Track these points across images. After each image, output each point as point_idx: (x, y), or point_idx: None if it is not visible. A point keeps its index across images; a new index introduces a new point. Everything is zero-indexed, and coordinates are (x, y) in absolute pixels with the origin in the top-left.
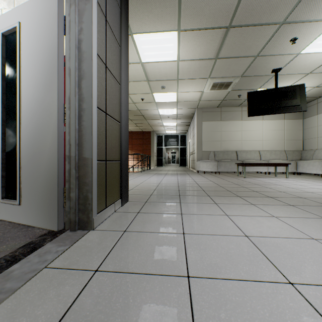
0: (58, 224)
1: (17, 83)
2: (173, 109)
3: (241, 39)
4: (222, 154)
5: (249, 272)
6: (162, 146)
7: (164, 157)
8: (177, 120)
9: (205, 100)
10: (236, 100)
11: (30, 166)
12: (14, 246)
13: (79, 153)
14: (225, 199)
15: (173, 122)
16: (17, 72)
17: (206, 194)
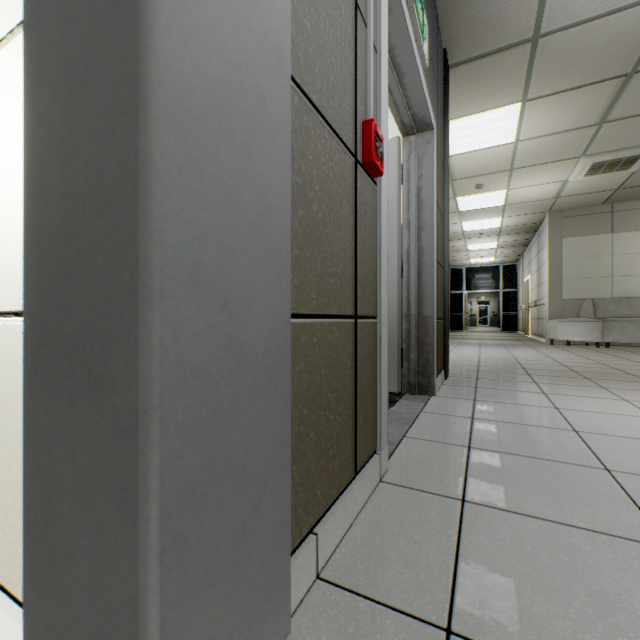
0: (398, 386)
1: None
2: (493, 219)
3: None
4: (615, 306)
5: None
6: (462, 290)
7: (465, 313)
8: (500, 238)
9: (569, 196)
10: None
11: None
12: None
13: (418, 311)
14: (621, 385)
15: (489, 241)
16: None
17: (581, 377)
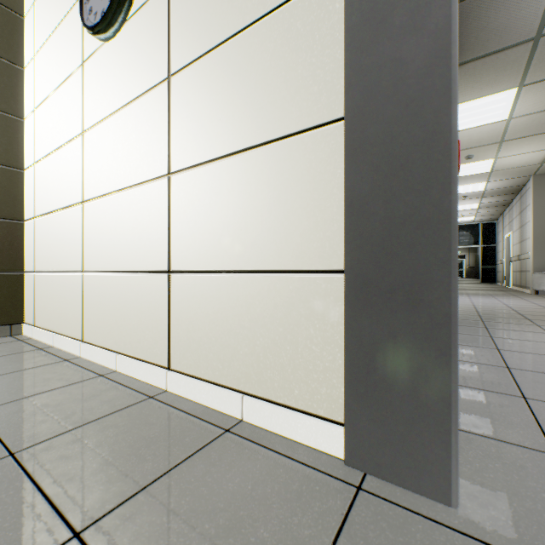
0: None
1: None
2: (478, 183)
3: None
4: None
5: None
6: None
7: None
8: (482, 199)
9: None
10: None
11: None
12: None
13: None
14: None
15: (472, 203)
16: None
17: None
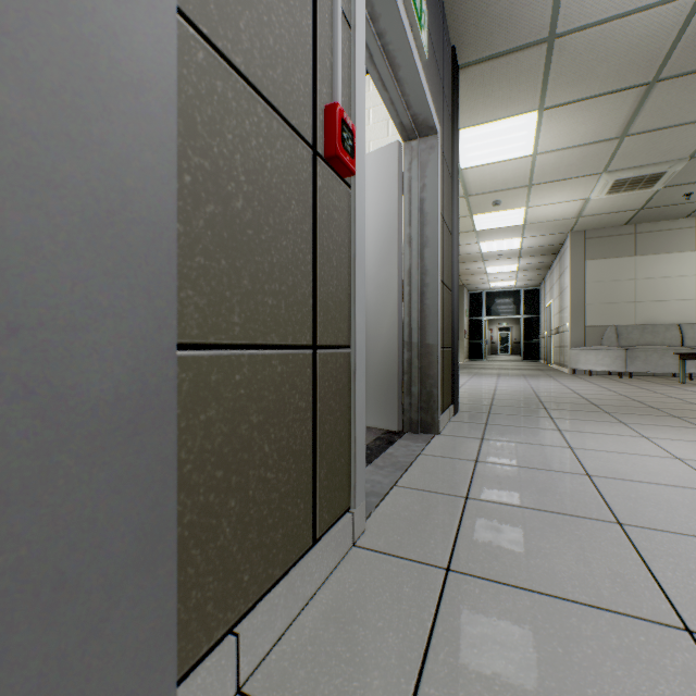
0: (398, 423)
1: None
2: (512, 239)
3: (684, 94)
4: (639, 333)
5: (673, 482)
6: (481, 316)
7: (485, 340)
8: (521, 260)
9: (591, 215)
10: (677, 205)
11: None
12: (367, 438)
13: (420, 339)
14: (642, 419)
15: (509, 263)
16: None
17: (601, 410)
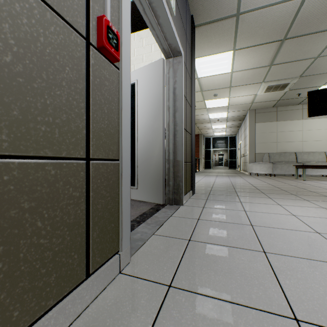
0: (163, 200)
1: (135, 116)
2: (223, 112)
3: (297, 46)
4: (278, 156)
5: (291, 227)
6: (210, 148)
7: (212, 160)
8: (227, 122)
9: (258, 102)
10: (294, 99)
11: (144, 166)
12: (146, 208)
13: (174, 158)
14: (278, 196)
15: (222, 124)
16: (136, 110)
17: (260, 192)
